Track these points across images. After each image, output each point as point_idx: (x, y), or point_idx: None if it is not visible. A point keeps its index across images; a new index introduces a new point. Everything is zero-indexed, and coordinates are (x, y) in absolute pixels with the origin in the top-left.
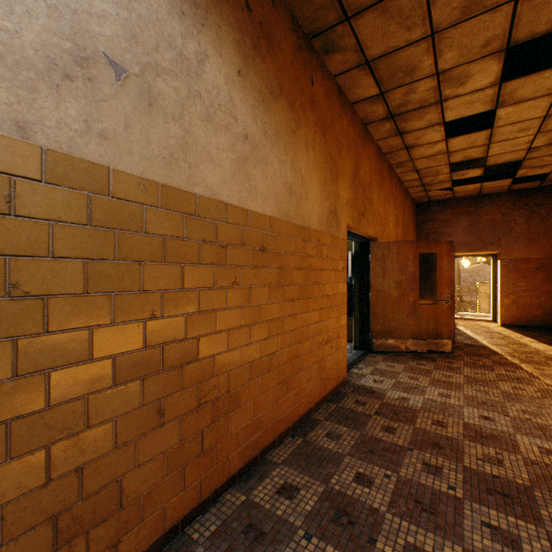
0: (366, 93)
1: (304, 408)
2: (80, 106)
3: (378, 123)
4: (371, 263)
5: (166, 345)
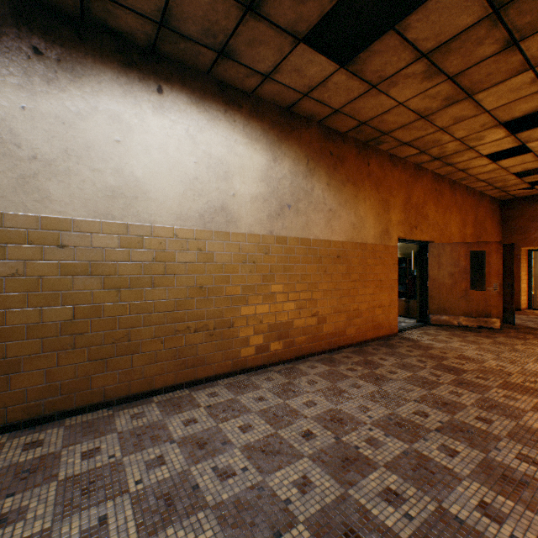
0: (410, 153)
1: (362, 337)
2: (281, 222)
3: (427, 163)
4: (428, 259)
5: (301, 292)
